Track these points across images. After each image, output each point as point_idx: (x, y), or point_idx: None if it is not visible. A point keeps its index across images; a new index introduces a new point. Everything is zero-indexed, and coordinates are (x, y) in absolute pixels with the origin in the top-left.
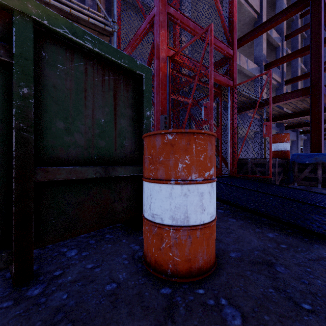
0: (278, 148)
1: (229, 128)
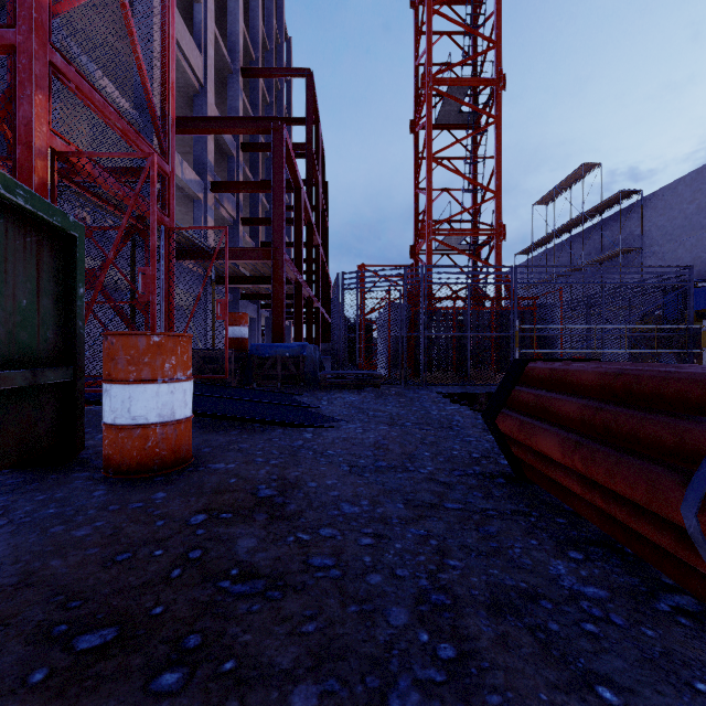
0: (234, 334)
1: (164, 297)
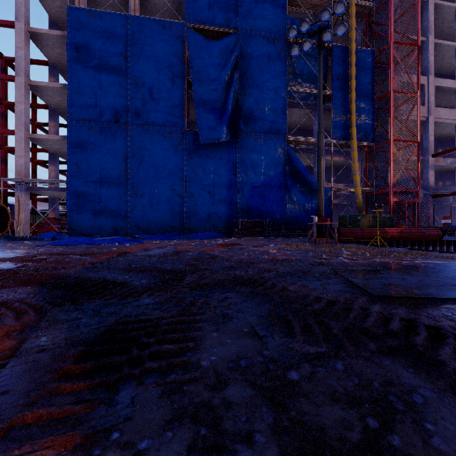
0: (444, 222)
1: (416, 216)
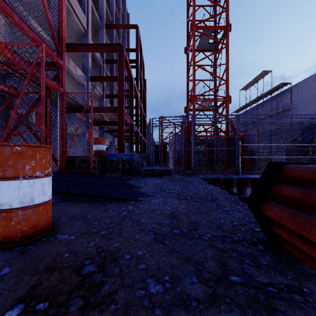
0: (98, 148)
1: (59, 129)
